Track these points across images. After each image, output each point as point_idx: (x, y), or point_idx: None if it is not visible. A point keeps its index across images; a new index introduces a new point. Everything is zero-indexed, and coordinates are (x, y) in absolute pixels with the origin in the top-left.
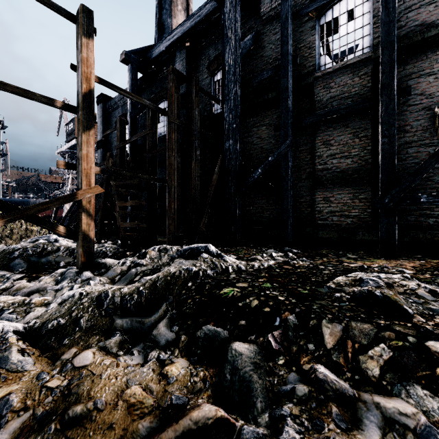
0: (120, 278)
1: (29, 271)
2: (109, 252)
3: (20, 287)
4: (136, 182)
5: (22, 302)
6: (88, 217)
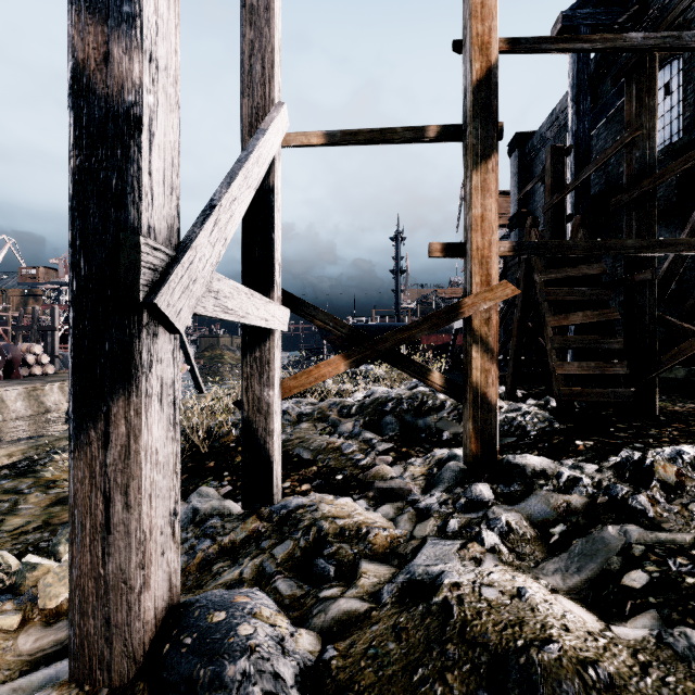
0: (564, 535)
1: (400, 439)
2: (530, 426)
3: (379, 473)
4: (594, 269)
5: (354, 532)
6: (483, 355)
